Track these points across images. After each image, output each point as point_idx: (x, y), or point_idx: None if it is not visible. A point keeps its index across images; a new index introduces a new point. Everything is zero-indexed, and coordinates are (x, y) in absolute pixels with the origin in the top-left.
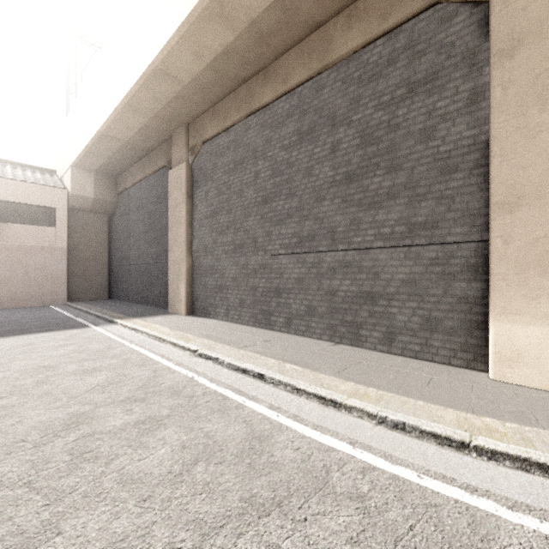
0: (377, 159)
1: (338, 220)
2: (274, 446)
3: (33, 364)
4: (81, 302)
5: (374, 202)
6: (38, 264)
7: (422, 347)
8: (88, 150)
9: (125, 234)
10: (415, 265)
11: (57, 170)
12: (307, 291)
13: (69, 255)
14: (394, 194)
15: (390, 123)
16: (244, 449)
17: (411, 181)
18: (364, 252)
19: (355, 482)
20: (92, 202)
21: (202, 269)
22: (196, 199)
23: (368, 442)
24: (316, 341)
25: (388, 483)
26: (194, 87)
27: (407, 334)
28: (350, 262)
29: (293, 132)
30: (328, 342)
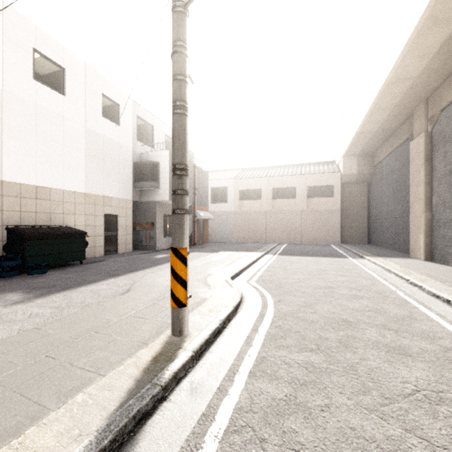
0: None
1: None
2: (417, 323)
3: (318, 268)
4: (349, 244)
5: None
6: (325, 220)
7: None
8: (351, 144)
9: (379, 196)
10: None
11: (335, 160)
12: None
13: (342, 213)
14: None
15: None
16: (397, 317)
17: None
18: None
19: None
20: (355, 177)
21: (440, 222)
22: (434, 161)
23: None
24: None
25: None
26: (425, 74)
27: None
28: None
29: None
30: None
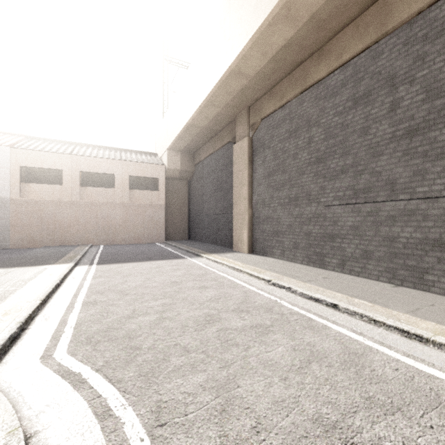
0: None
1: (398, 172)
2: (372, 363)
3: (167, 279)
4: (173, 241)
5: (444, 152)
6: (149, 216)
7: None
8: (179, 137)
9: (200, 193)
10: None
11: (157, 153)
12: (363, 237)
13: (166, 209)
14: None
15: None
16: (345, 360)
17: None
18: (430, 201)
19: None
20: (179, 173)
21: (261, 218)
22: (255, 164)
23: None
24: (373, 282)
25: None
26: (257, 78)
27: None
28: (413, 211)
29: (348, 99)
30: (387, 284)
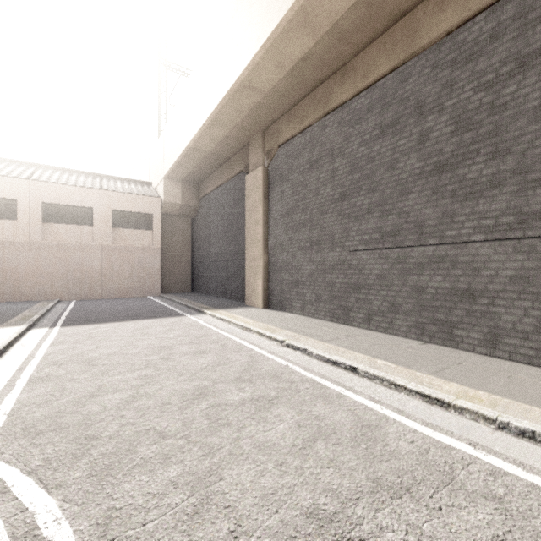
0: (476, 145)
1: (427, 214)
2: (386, 436)
3: (154, 344)
4: (171, 294)
5: (472, 191)
6: (140, 262)
7: (538, 352)
8: (178, 163)
9: (206, 234)
10: (528, 260)
11: (151, 182)
12: (390, 287)
13: (162, 253)
14: (499, 181)
15: (494, 105)
16: (356, 434)
17: (522, 166)
18: (459, 246)
19: (486, 483)
20: (179, 208)
21: (278, 265)
22: (271, 200)
23: (490, 446)
24: (401, 339)
25: (526, 490)
26: (273, 96)
27: (517, 336)
28: (442, 257)
29: (374, 126)
30: (416, 341)
